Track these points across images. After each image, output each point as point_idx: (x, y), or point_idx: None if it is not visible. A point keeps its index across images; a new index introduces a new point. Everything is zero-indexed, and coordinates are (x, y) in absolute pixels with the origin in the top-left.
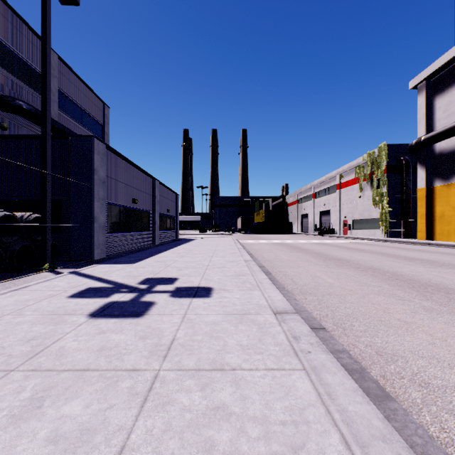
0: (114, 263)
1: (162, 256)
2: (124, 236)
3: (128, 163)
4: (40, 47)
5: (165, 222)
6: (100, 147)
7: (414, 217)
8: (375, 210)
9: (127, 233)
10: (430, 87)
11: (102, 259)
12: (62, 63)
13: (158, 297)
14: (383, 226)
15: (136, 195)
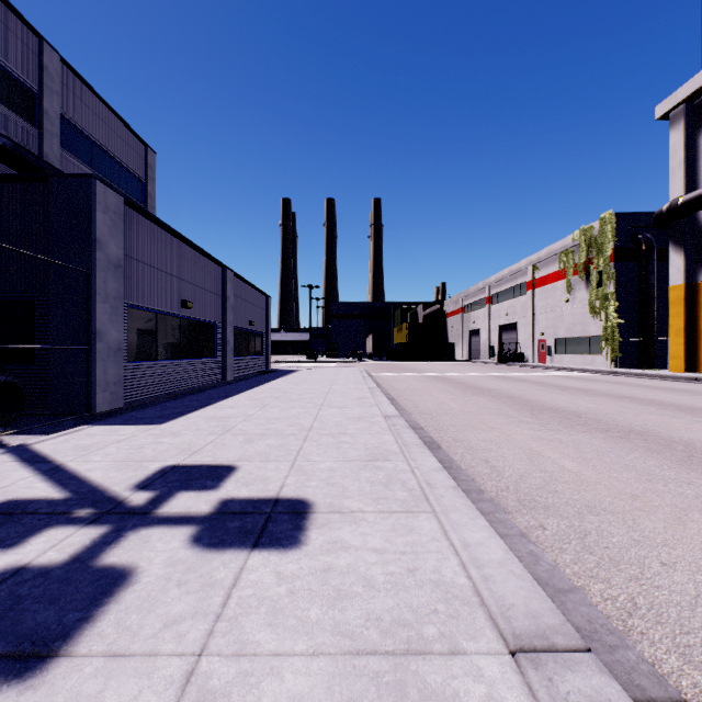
0: (124, 422)
1: (227, 405)
2: (164, 366)
3: (172, 235)
4: (28, 40)
5: (245, 342)
6: (110, 199)
7: (660, 335)
8: (593, 322)
9: (171, 361)
10: (692, 114)
11: (114, 412)
12: (70, 71)
13: (154, 546)
14: (608, 349)
15: (190, 293)
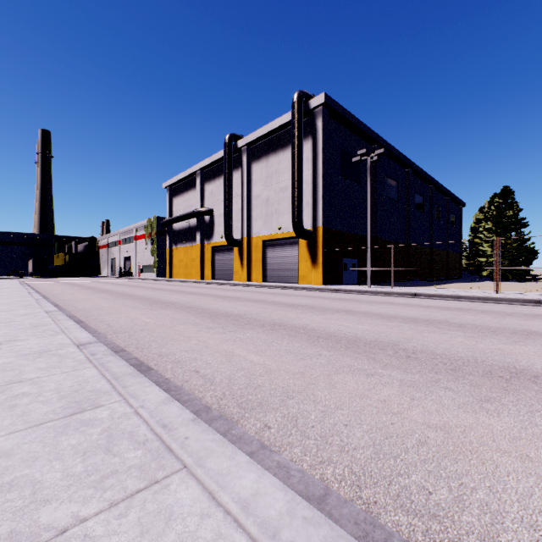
0: None
1: None
2: None
3: None
4: None
5: None
6: None
7: None
8: (153, 259)
9: None
10: (172, 191)
11: None
12: None
13: None
14: (155, 270)
15: None
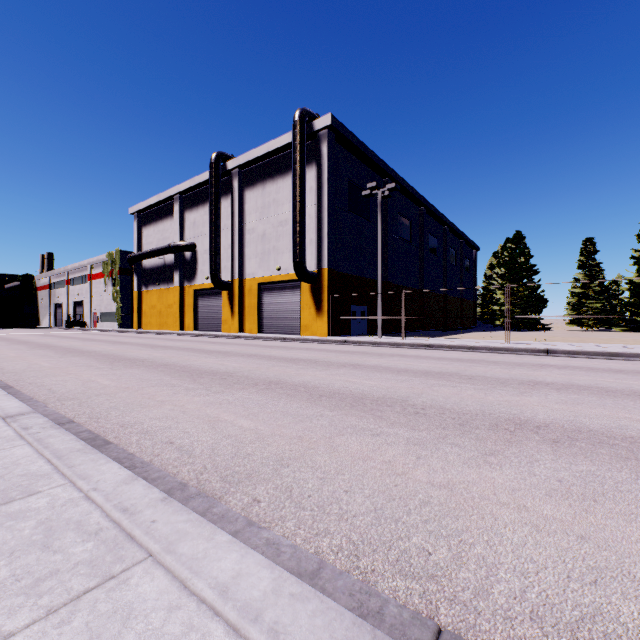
0: None
1: None
2: None
3: None
4: None
5: None
6: None
7: None
8: (114, 304)
9: None
10: (141, 218)
11: None
12: None
13: None
14: (118, 319)
15: None
